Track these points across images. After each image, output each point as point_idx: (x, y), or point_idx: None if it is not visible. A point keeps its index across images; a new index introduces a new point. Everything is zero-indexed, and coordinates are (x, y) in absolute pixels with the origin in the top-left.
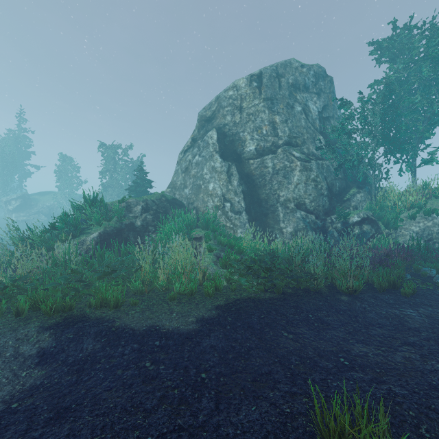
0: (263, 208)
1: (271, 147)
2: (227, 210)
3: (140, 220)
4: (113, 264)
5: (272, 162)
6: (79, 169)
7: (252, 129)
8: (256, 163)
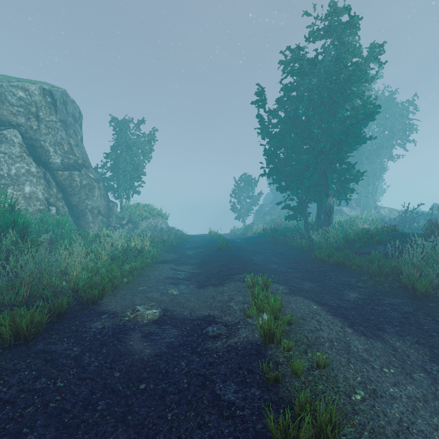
0: (75, 213)
1: (74, 165)
2: (54, 214)
3: None
4: None
5: (80, 178)
6: None
7: (54, 142)
8: (65, 175)
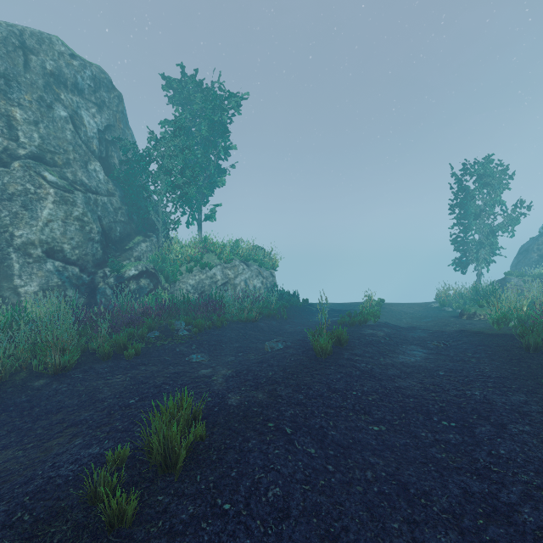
0: None
1: (2, 156)
2: None
3: None
4: None
5: (1, 180)
6: None
7: None
8: None
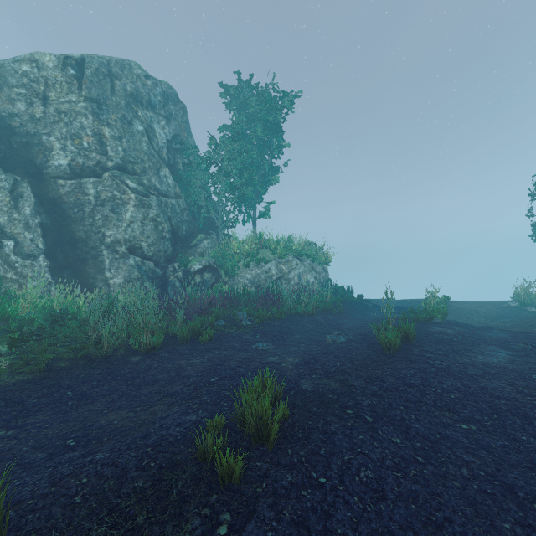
0: (79, 252)
1: (96, 168)
2: (8, 253)
3: None
4: None
5: (95, 189)
6: None
7: (64, 134)
8: (69, 186)
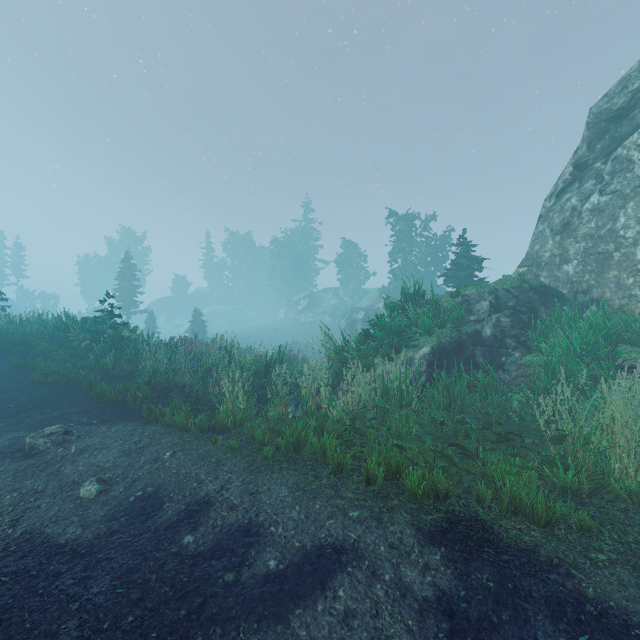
0: None
1: None
2: None
3: (489, 326)
4: (467, 405)
5: None
6: (364, 256)
7: None
8: None
